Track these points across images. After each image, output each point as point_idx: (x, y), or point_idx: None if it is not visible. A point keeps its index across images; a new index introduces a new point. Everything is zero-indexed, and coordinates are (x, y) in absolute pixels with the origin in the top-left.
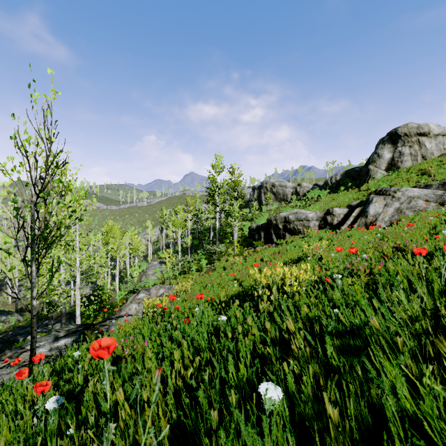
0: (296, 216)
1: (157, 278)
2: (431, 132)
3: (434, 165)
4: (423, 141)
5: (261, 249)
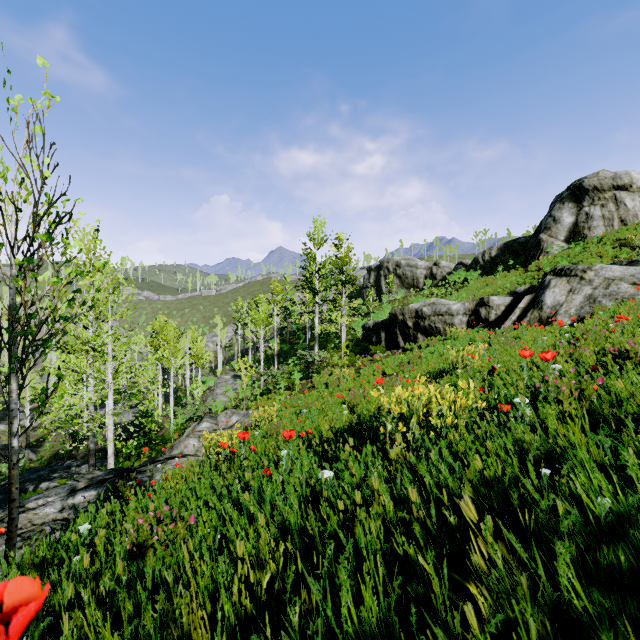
0: (433, 308)
1: (230, 399)
2: (633, 184)
3: (639, 233)
4: (622, 197)
5: (382, 358)
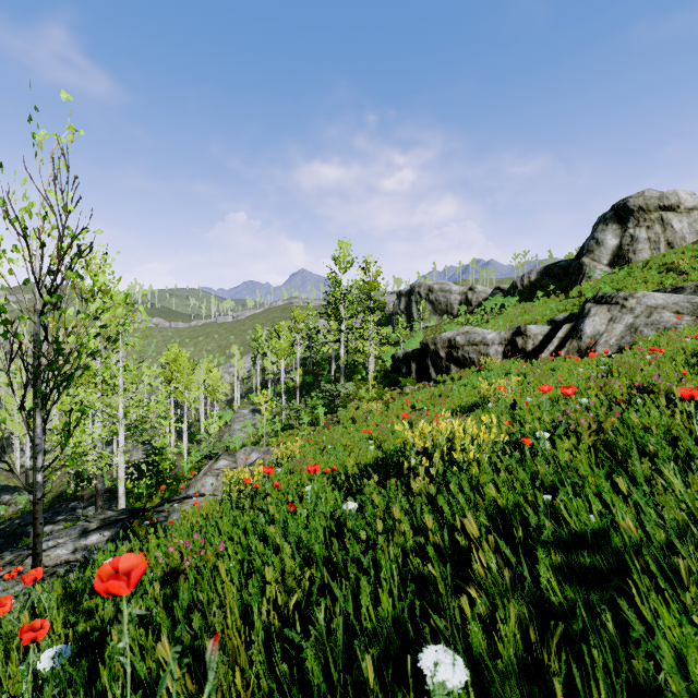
0: (467, 337)
1: (248, 435)
2: (681, 205)
3: (687, 257)
4: (669, 218)
5: (412, 390)
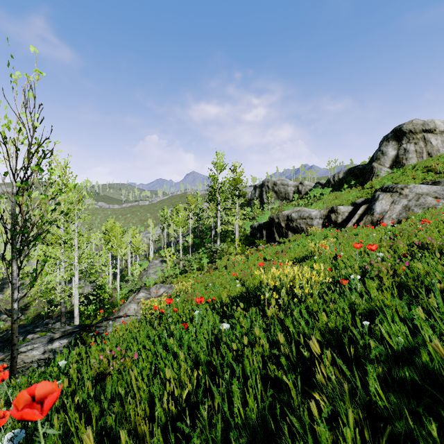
0: (299, 214)
1: (158, 277)
2: (436, 129)
3: (440, 162)
4: (428, 137)
5: (263, 248)
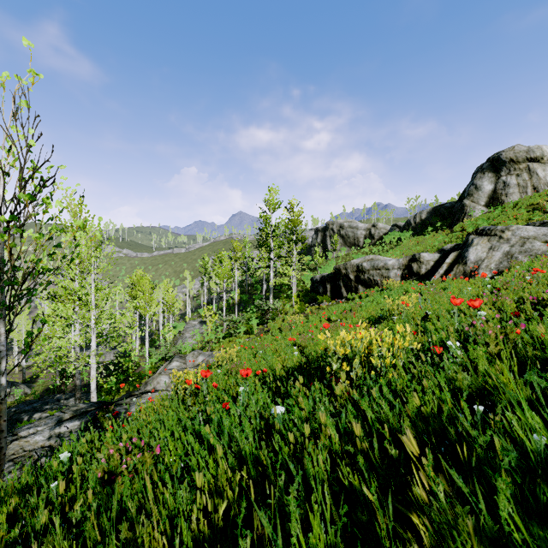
0: (372, 263)
1: (197, 342)
2: (544, 157)
3: None
4: (534, 168)
5: (327, 306)
